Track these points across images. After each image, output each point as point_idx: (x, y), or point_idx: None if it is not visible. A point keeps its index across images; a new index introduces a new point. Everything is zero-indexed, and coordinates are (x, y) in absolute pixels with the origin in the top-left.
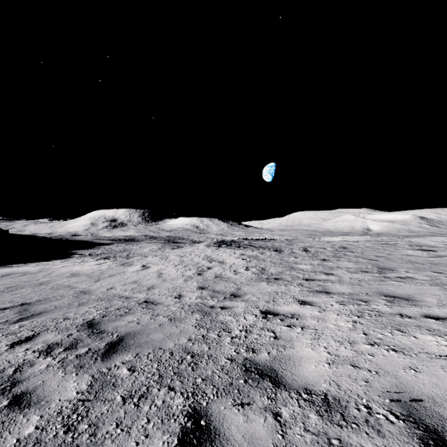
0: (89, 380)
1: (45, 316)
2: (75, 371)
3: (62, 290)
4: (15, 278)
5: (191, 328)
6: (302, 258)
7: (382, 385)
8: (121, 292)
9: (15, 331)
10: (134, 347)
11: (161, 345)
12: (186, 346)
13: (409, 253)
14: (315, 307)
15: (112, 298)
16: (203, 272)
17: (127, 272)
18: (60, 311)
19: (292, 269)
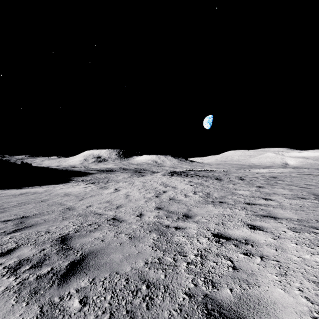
0: (35, 314)
1: (33, 229)
2: (27, 298)
3: (54, 207)
4: (27, 196)
5: (148, 249)
6: (240, 185)
7: None
8: (96, 210)
9: (3, 242)
10: (92, 269)
11: (118, 268)
12: (142, 272)
13: None
14: (267, 233)
15: (89, 214)
16: (160, 195)
17: (103, 193)
18: (46, 225)
19: (233, 194)
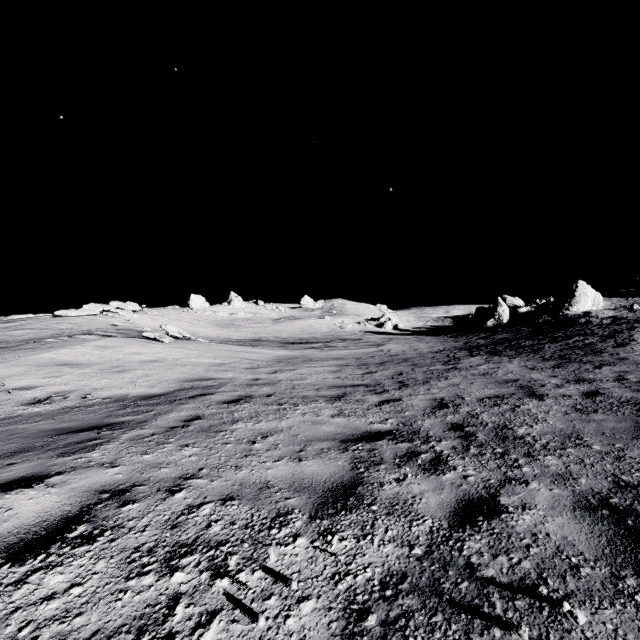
0: None
1: None
2: None
3: None
4: None
5: None
6: None
7: (27, 335)
8: None
9: None
10: None
11: None
12: None
13: None
14: None
15: None
16: None
17: None
18: None
19: None
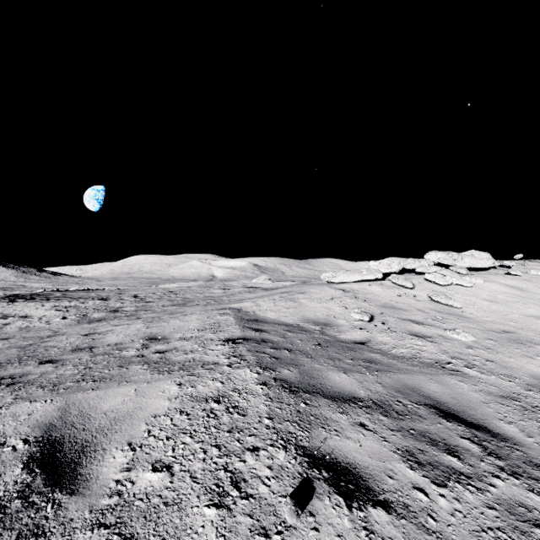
0: None
1: None
2: None
3: None
4: None
5: (16, 353)
6: (129, 303)
7: (143, 335)
8: None
9: None
10: None
11: None
12: (19, 356)
13: (214, 292)
14: (126, 325)
15: None
16: None
17: None
18: None
19: (116, 312)
